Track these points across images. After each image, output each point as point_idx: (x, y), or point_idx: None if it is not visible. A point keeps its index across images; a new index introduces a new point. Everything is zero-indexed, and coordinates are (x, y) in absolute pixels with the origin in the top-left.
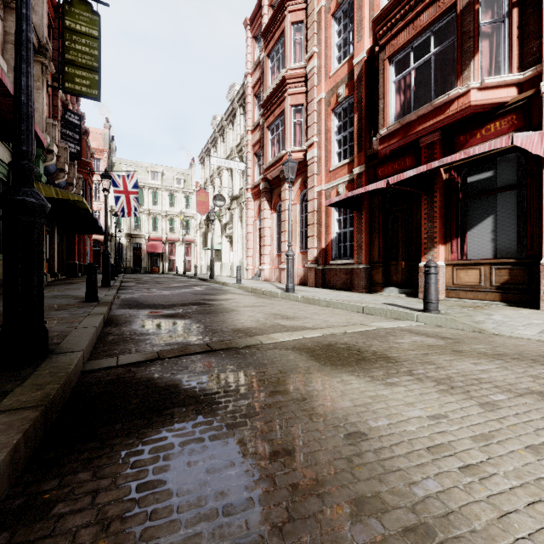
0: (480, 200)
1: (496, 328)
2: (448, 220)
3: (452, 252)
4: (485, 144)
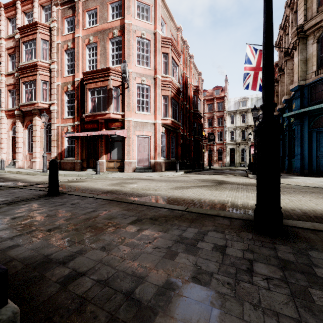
0: (114, 143)
1: (111, 176)
2: (107, 147)
3: (108, 157)
4: (111, 132)
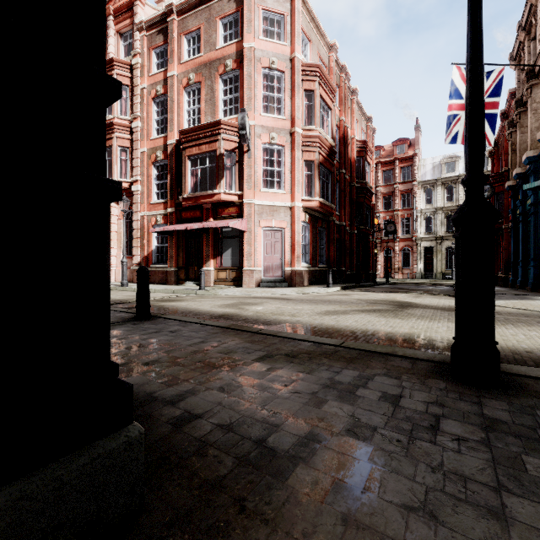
0: (227, 240)
1: (222, 293)
2: (215, 247)
3: (217, 263)
4: (222, 223)
